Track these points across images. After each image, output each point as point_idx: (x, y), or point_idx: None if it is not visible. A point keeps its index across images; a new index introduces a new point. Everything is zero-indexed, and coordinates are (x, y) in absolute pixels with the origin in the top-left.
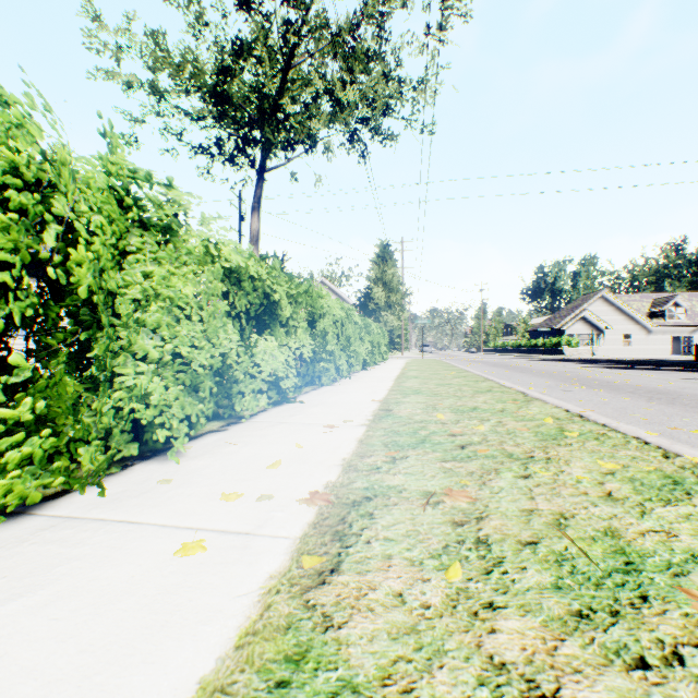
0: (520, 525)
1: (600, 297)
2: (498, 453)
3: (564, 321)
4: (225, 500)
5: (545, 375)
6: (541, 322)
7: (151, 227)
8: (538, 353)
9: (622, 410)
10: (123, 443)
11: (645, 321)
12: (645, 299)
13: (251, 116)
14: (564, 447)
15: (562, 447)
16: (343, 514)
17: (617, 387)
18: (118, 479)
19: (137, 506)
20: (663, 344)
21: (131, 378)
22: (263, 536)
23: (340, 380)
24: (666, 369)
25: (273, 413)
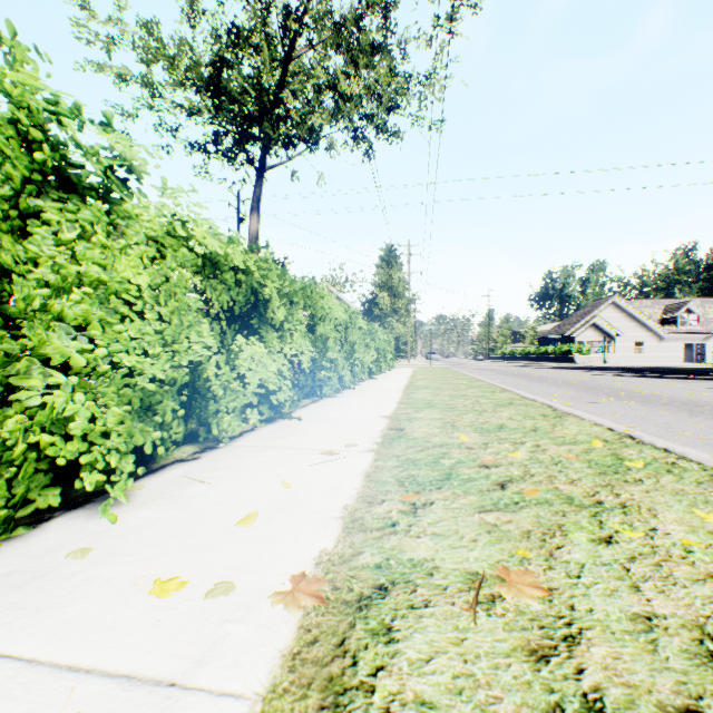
0: (645, 657)
1: (611, 303)
2: (553, 495)
3: (574, 327)
4: (156, 594)
5: (564, 385)
6: (550, 329)
7: (81, 190)
8: (547, 361)
9: (667, 427)
10: (33, 489)
11: (657, 327)
12: (656, 305)
13: (250, 112)
14: (635, 486)
15: (632, 486)
16: (341, 629)
17: (648, 398)
18: (13, 547)
19: (11, 610)
20: (675, 351)
21: (36, 399)
22: (197, 691)
23: (343, 390)
24: (688, 377)
25: (261, 434)
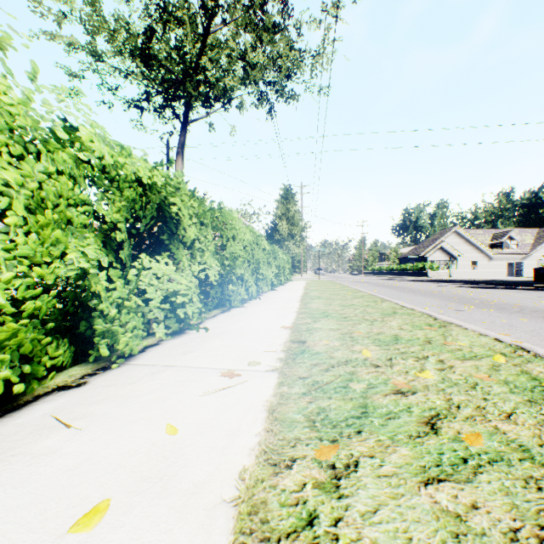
0: None
1: (454, 231)
2: (502, 444)
3: (426, 250)
4: None
5: (428, 294)
6: (408, 251)
7: None
8: (407, 275)
9: (537, 334)
10: None
11: (487, 250)
12: (487, 233)
13: (176, 76)
14: None
15: None
16: None
17: (501, 306)
18: None
19: None
20: (501, 268)
21: None
22: None
23: (250, 300)
24: (519, 288)
25: (164, 349)
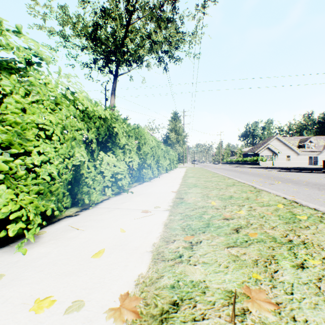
0: None
1: (275, 138)
2: (265, 236)
3: (259, 149)
4: (34, 311)
5: (256, 175)
6: (248, 150)
7: (8, 70)
8: (247, 164)
9: (310, 196)
10: None
11: (296, 149)
12: (296, 139)
13: (111, 49)
14: (306, 230)
15: (305, 230)
16: None
17: (297, 182)
18: None
19: None
20: (304, 160)
21: None
22: None
23: (154, 178)
24: (312, 172)
25: (112, 201)
